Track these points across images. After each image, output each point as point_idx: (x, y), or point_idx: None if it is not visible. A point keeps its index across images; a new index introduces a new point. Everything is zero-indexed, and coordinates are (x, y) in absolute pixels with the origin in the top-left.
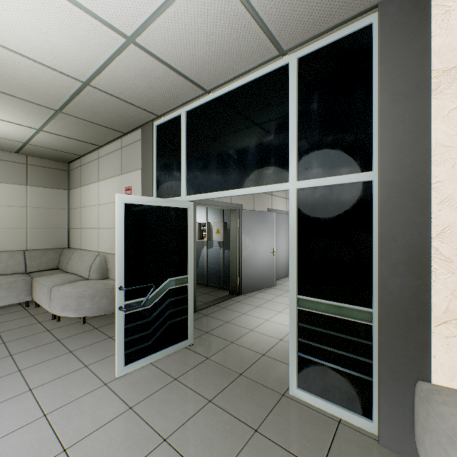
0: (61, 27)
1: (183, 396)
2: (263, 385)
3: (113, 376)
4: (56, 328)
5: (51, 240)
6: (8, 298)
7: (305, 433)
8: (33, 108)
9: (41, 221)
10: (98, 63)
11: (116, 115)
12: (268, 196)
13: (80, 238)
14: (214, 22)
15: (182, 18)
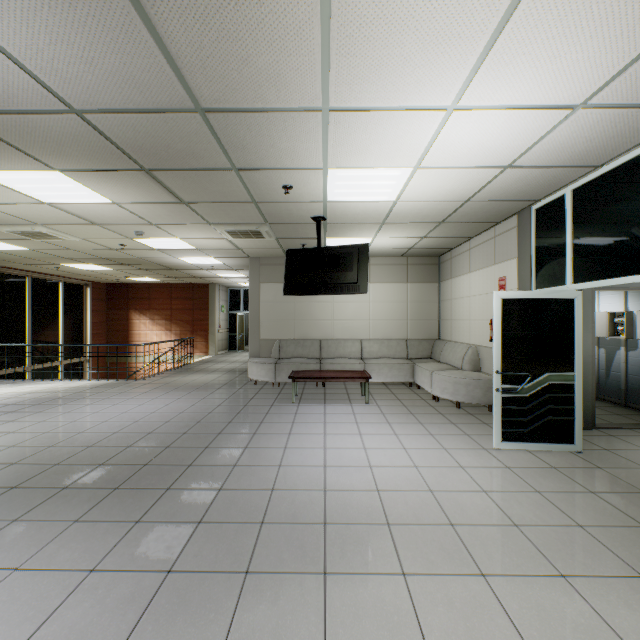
0: (455, 181)
1: (559, 479)
2: None
3: (490, 447)
4: (437, 406)
5: (424, 332)
6: (399, 377)
7: None
8: (423, 226)
9: (417, 313)
10: (479, 187)
11: (489, 212)
12: None
13: (450, 330)
14: (591, 129)
15: (555, 140)
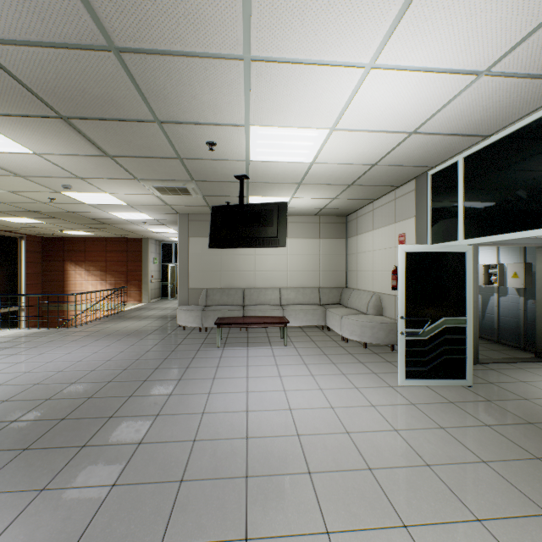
0: (366, 144)
1: (458, 413)
2: None
3: (396, 384)
4: (346, 347)
5: (334, 281)
6: (312, 321)
7: None
8: (335, 188)
9: (327, 265)
10: (386, 152)
11: (392, 176)
12: None
13: (356, 279)
14: (489, 97)
15: (457, 108)
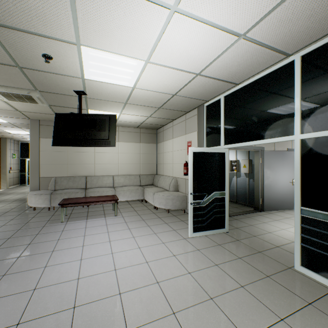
0: (169, 78)
1: (224, 252)
2: (275, 260)
3: (187, 236)
4: (157, 213)
5: (149, 170)
6: (135, 197)
7: (303, 287)
8: (149, 109)
9: (145, 160)
10: (182, 86)
11: (185, 104)
12: None
13: (162, 169)
14: (242, 56)
15: (224, 60)
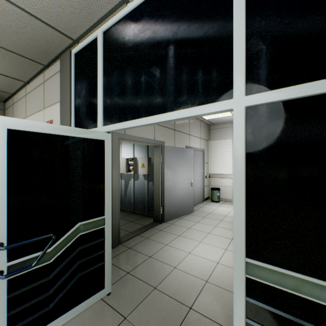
0: None
1: None
2: None
3: None
4: None
5: None
6: None
7: None
8: None
9: None
10: None
11: (25, 36)
12: (186, 135)
13: None
14: None
15: None
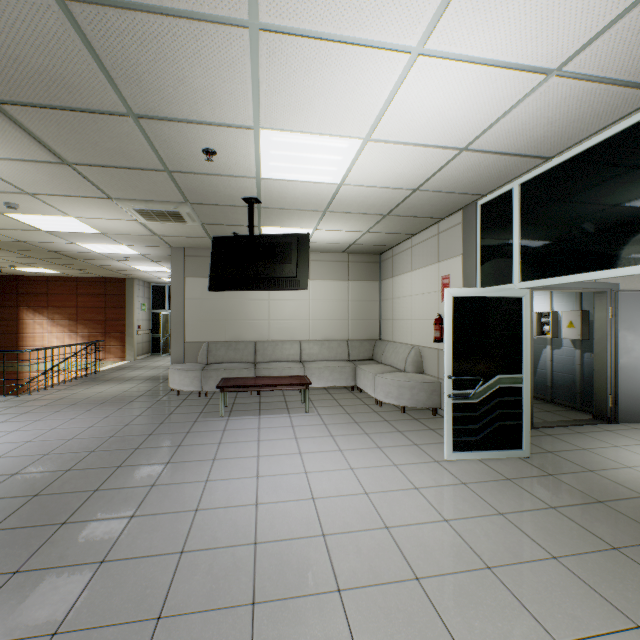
0: (407, 162)
1: (517, 493)
2: (636, 521)
3: (442, 458)
4: (381, 412)
5: (366, 332)
6: (340, 381)
7: None
8: (367, 218)
9: (358, 313)
10: (430, 173)
11: (436, 205)
12: None
13: (391, 330)
14: (556, 107)
15: (518, 118)
